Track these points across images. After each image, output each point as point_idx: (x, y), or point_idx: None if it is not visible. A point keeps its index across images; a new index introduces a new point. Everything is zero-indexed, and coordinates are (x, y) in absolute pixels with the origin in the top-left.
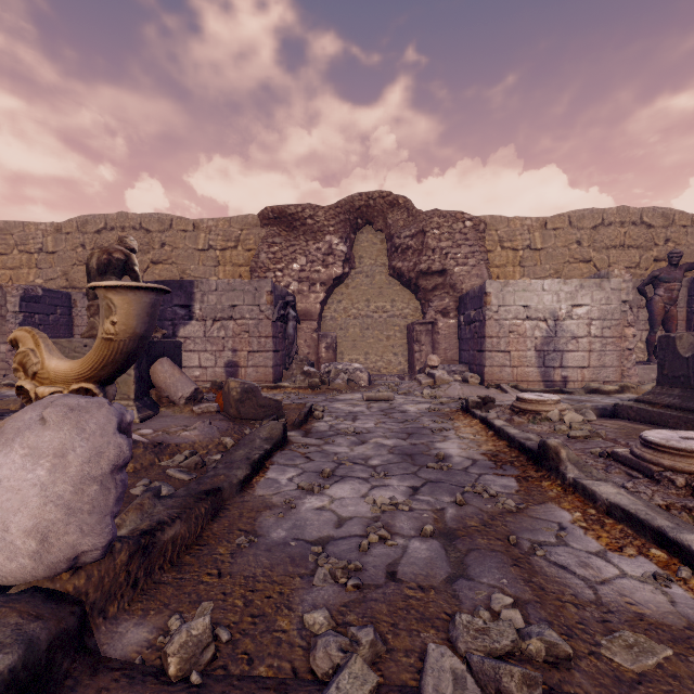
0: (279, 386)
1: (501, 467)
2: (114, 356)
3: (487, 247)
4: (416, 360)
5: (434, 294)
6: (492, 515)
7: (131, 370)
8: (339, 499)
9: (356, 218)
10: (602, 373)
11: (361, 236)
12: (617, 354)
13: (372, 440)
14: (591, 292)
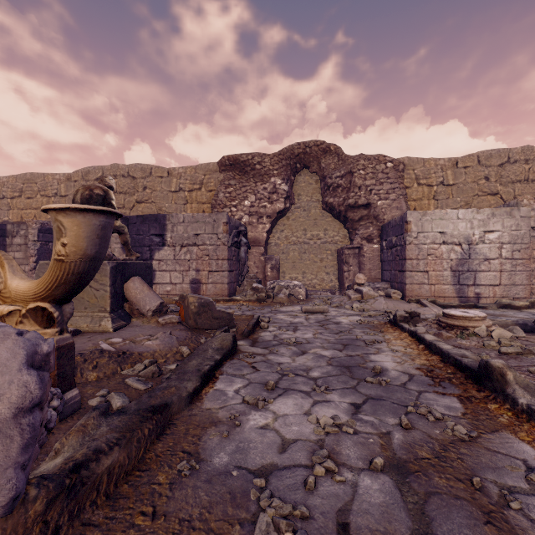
0: (233, 299)
1: (440, 385)
2: (66, 276)
3: (405, 184)
4: (345, 278)
5: (360, 224)
6: (444, 444)
7: (107, 287)
8: (283, 416)
9: (295, 163)
10: (512, 290)
11: (299, 178)
12: (526, 273)
13: (311, 351)
14: (502, 219)
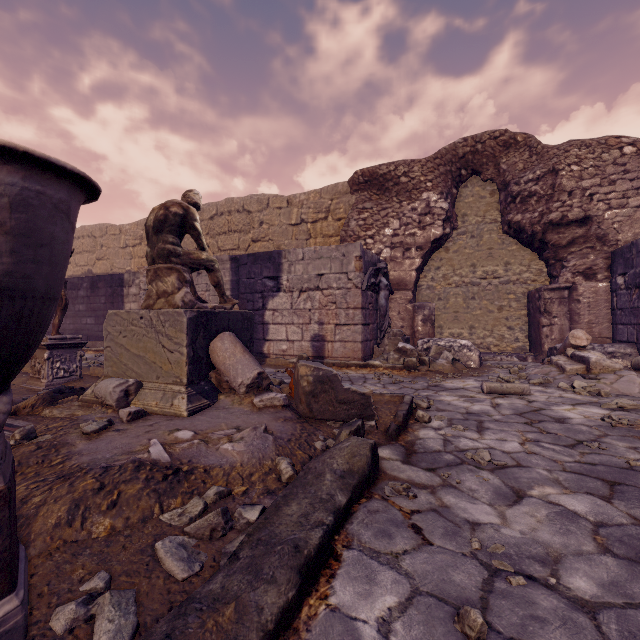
0: (368, 365)
1: None
2: None
3: None
4: (544, 336)
5: (569, 251)
6: None
7: (183, 347)
8: None
9: (459, 169)
10: None
11: (465, 191)
12: None
13: (535, 491)
14: None
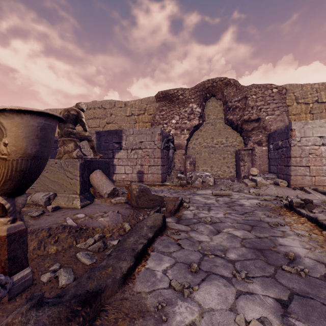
0: (164, 184)
1: None
2: (10, 173)
3: (287, 103)
4: (242, 171)
5: (252, 133)
6: None
7: (78, 177)
8: (208, 311)
9: (206, 93)
10: None
11: (208, 103)
12: None
13: (225, 230)
14: None
